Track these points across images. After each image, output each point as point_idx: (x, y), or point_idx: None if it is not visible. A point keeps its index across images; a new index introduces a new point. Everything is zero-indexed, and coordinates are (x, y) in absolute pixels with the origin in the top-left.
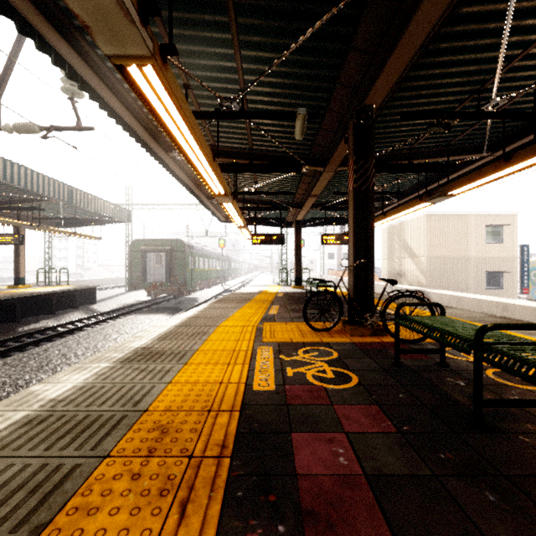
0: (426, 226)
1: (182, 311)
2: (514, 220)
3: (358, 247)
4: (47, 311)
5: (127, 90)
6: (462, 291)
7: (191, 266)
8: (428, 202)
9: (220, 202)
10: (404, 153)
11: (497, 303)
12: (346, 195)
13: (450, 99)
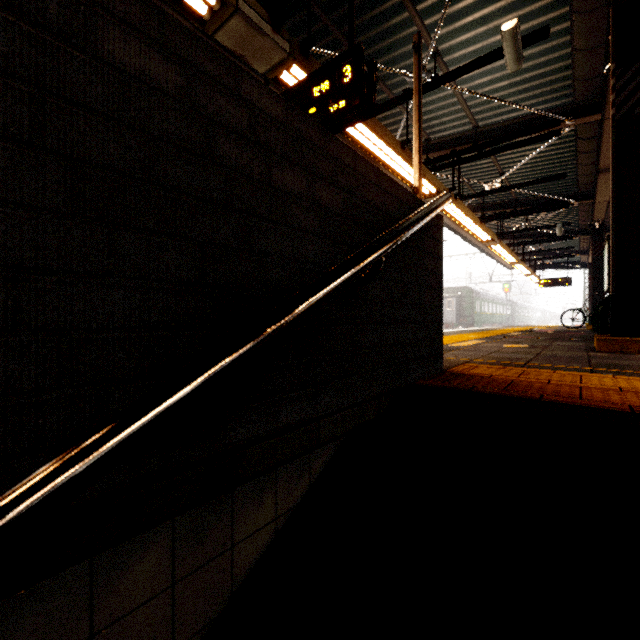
0: None
1: None
2: None
3: (595, 287)
4: None
5: None
6: None
7: (477, 310)
8: None
9: (512, 265)
10: None
11: None
12: None
13: None
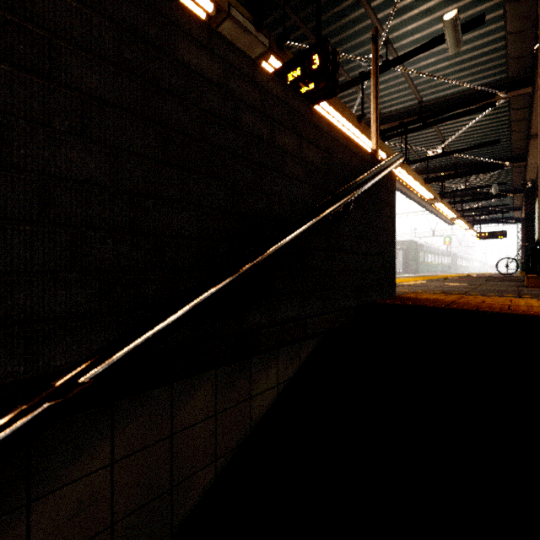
0: None
1: None
2: None
3: (528, 238)
4: None
5: None
6: None
7: (421, 260)
8: None
9: (453, 220)
10: None
11: None
12: None
13: None
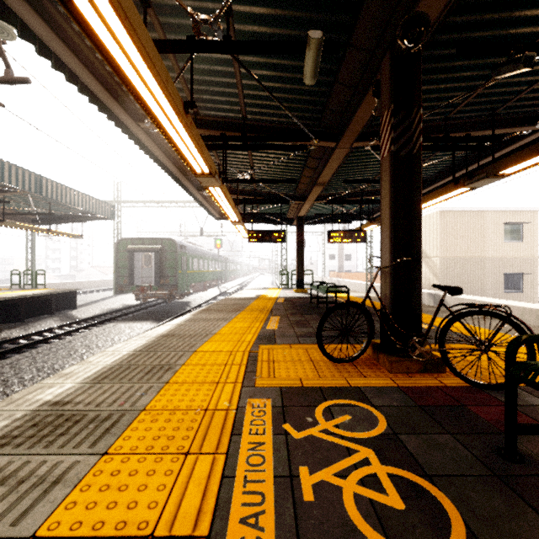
0: (439, 224)
1: (171, 317)
2: (535, 217)
3: (395, 239)
4: (14, 318)
5: (66, 19)
6: (478, 294)
7: (183, 268)
8: (467, 186)
9: (205, 185)
10: (437, 125)
11: (531, 310)
12: (356, 186)
13: (522, 32)
